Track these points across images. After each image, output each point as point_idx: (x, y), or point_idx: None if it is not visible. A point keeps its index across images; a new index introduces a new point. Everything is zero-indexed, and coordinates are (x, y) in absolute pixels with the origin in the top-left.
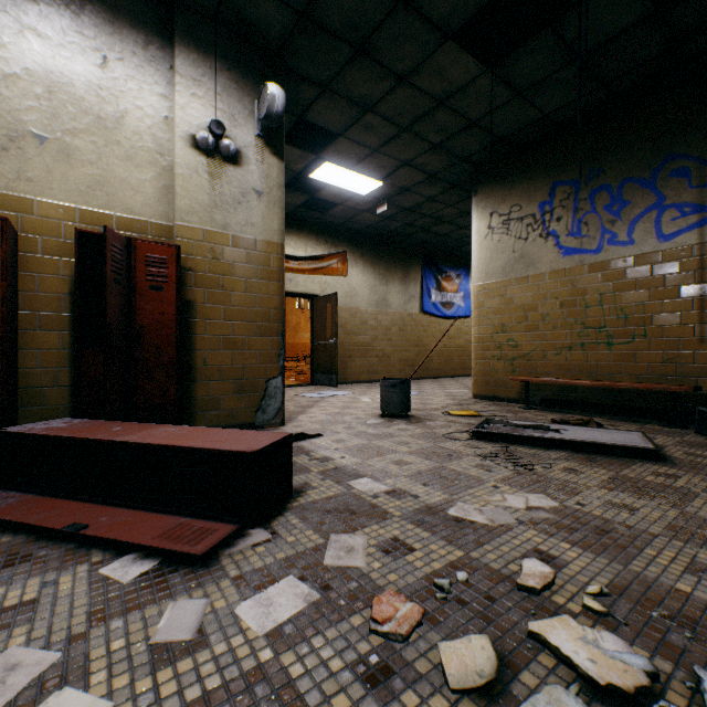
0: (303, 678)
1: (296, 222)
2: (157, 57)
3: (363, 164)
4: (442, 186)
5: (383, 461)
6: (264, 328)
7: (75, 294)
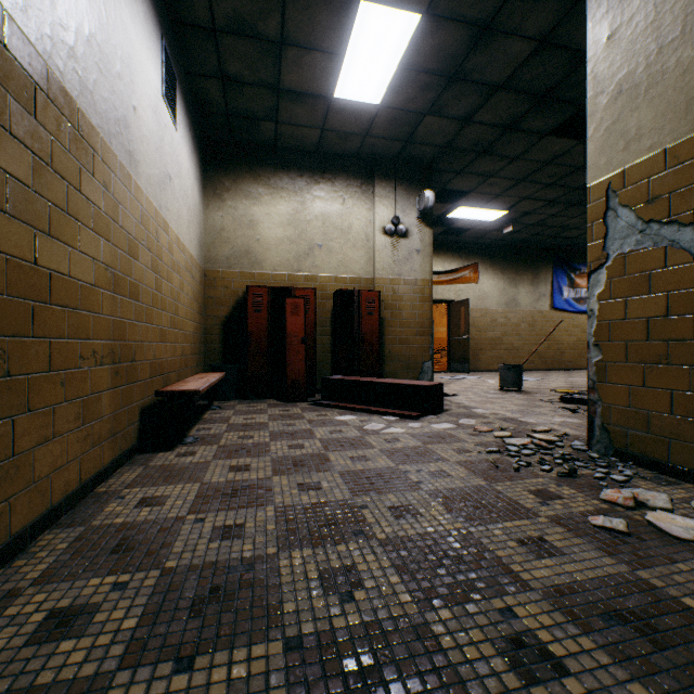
0: (453, 433)
1: (436, 245)
2: (366, 190)
3: (489, 203)
4: (562, 206)
5: (493, 406)
6: (421, 331)
7: (338, 319)
